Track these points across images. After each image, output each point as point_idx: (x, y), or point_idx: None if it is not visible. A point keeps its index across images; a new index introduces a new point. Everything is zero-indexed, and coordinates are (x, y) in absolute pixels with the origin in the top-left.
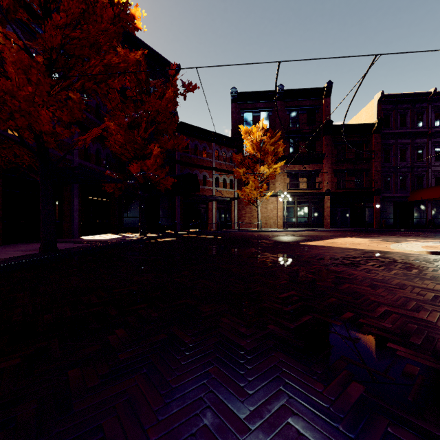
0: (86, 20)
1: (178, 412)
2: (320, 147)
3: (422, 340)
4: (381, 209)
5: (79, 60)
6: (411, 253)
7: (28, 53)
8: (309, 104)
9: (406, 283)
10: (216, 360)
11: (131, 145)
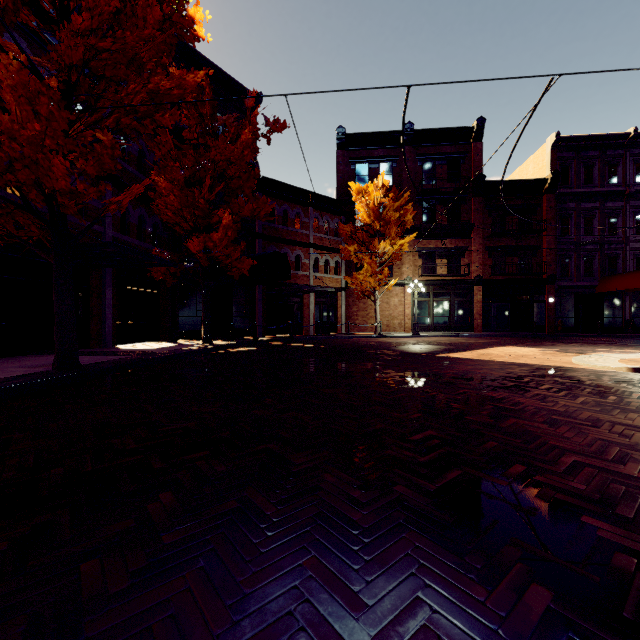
0: (122, 24)
1: (253, 639)
2: (467, 214)
3: (635, 511)
4: (557, 304)
5: (111, 83)
6: (604, 370)
7: (36, 73)
8: (450, 151)
9: (601, 417)
10: (315, 545)
11: (190, 211)
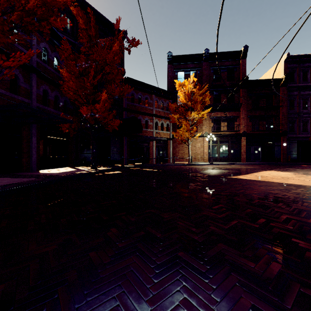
0: None
1: None
2: (238, 98)
3: None
4: (287, 147)
5: None
6: None
7: None
8: (229, 64)
9: None
10: None
11: (82, 91)
